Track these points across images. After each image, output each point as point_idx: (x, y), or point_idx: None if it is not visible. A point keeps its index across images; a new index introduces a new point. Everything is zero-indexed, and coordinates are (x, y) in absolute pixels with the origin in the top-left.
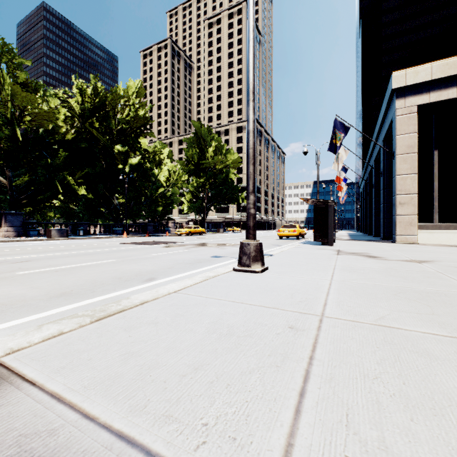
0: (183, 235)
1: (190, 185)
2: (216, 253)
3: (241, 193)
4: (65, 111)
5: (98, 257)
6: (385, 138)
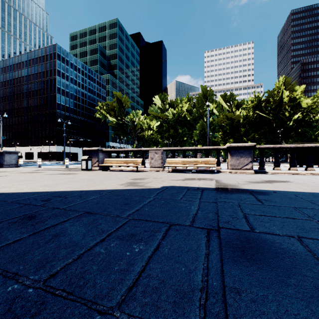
0: None
1: None
2: None
3: None
4: None
5: None
6: None
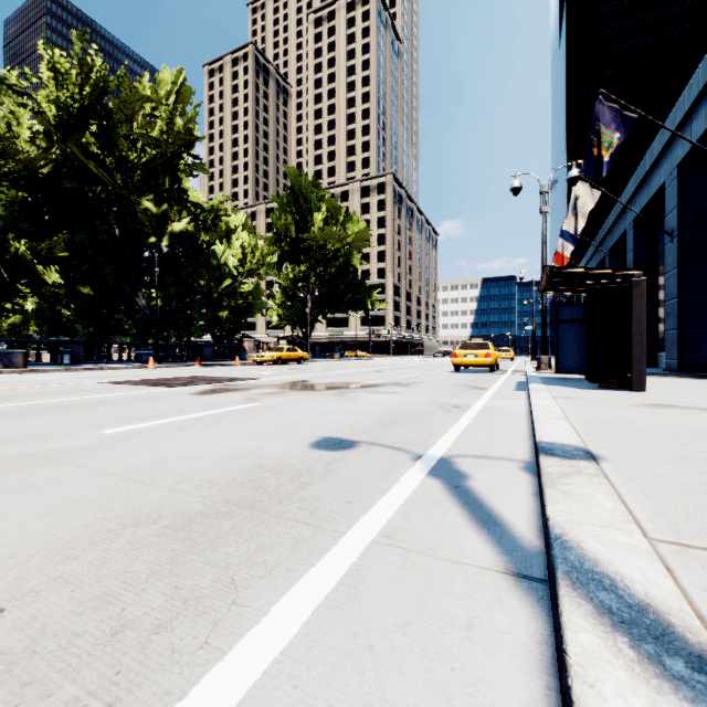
0: (267, 365)
1: (282, 277)
2: (329, 423)
3: (371, 292)
4: (38, 126)
5: None
6: (688, 157)
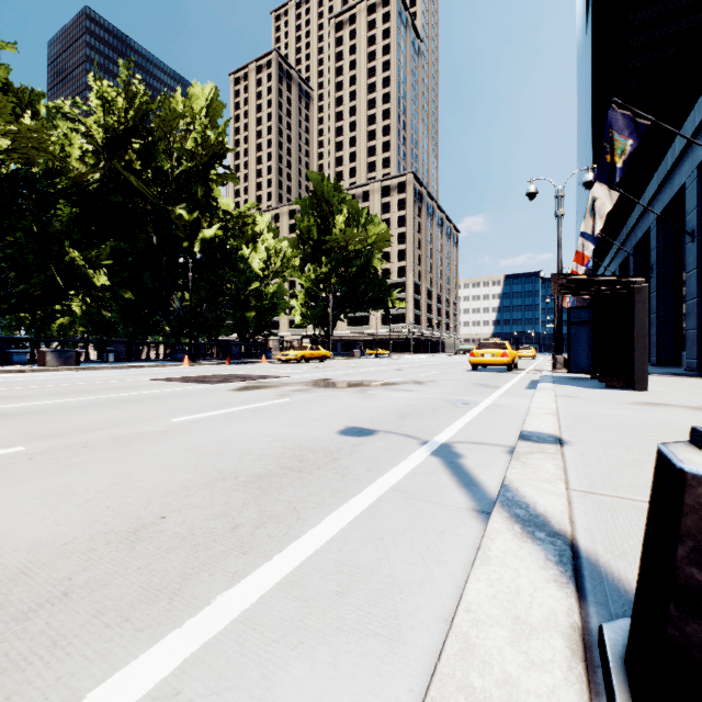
0: (292, 363)
1: (305, 278)
2: (352, 415)
3: (391, 291)
4: (86, 145)
5: (2, 430)
6: None
